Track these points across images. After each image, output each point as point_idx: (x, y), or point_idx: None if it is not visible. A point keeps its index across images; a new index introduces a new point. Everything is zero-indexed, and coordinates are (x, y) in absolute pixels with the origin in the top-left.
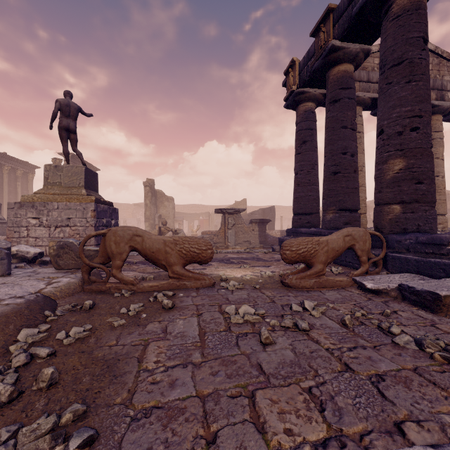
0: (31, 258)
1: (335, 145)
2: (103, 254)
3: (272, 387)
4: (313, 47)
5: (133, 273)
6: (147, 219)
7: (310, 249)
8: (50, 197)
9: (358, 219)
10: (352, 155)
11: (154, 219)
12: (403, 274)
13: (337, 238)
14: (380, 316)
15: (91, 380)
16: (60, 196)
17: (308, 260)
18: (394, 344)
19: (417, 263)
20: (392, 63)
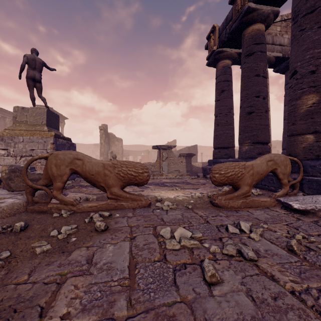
0: None
1: (249, 90)
2: (46, 176)
3: None
4: (231, 13)
5: (80, 195)
6: (102, 154)
7: (237, 172)
8: (17, 133)
9: (269, 150)
10: (264, 98)
11: (107, 154)
12: None
13: (261, 162)
14: (320, 238)
15: None
16: (26, 132)
17: (235, 182)
18: None
19: None
20: (305, 12)
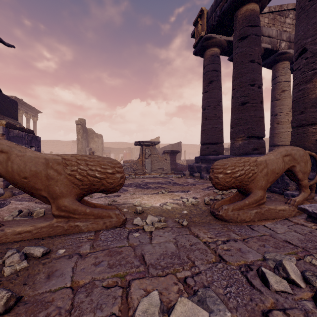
0: None
1: (243, 78)
2: None
3: None
4: None
5: (26, 204)
6: (79, 151)
7: (248, 171)
8: None
9: (264, 146)
10: (259, 87)
11: (85, 151)
12: None
13: (276, 158)
14: None
15: None
16: None
17: (245, 185)
18: None
19: None
20: None
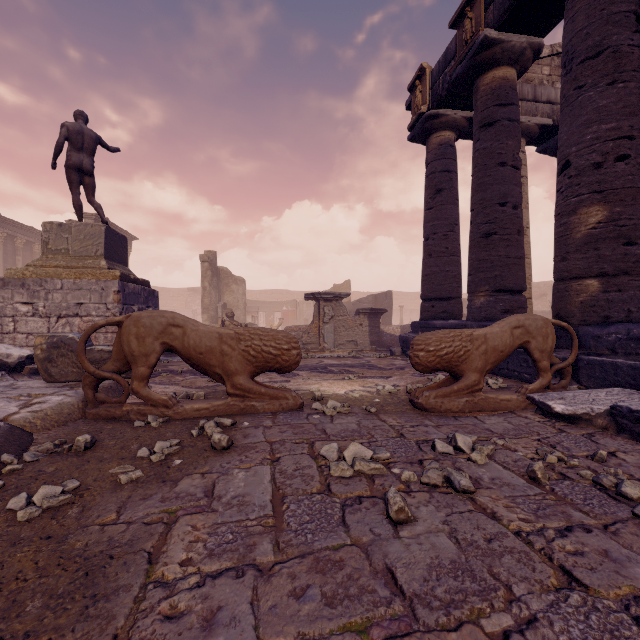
0: (14, 364)
1: (488, 192)
2: (119, 356)
3: (423, 631)
4: (454, 44)
5: (173, 388)
6: (205, 309)
7: (458, 348)
8: (51, 272)
9: (524, 305)
10: (515, 207)
11: (215, 310)
12: (610, 389)
13: (501, 330)
14: (589, 461)
15: (42, 607)
16: (67, 270)
17: (454, 367)
18: (638, 520)
19: (633, 371)
20: (585, 55)
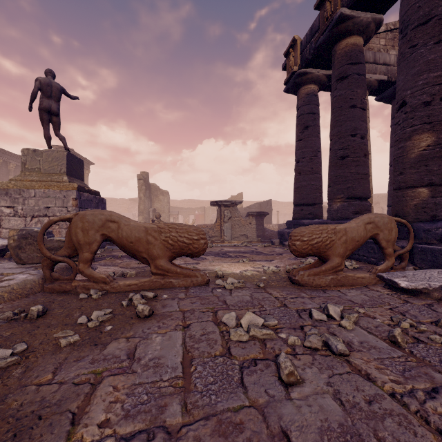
0: None
1: (342, 127)
2: (69, 244)
3: None
4: (318, 21)
5: (113, 269)
6: (141, 212)
7: (325, 239)
8: (27, 184)
9: (369, 208)
10: (362, 138)
11: (148, 213)
12: (441, 269)
13: (357, 225)
14: (434, 327)
15: None
16: (39, 183)
17: (322, 252)
18: None
19: None
20: (417, 22)
